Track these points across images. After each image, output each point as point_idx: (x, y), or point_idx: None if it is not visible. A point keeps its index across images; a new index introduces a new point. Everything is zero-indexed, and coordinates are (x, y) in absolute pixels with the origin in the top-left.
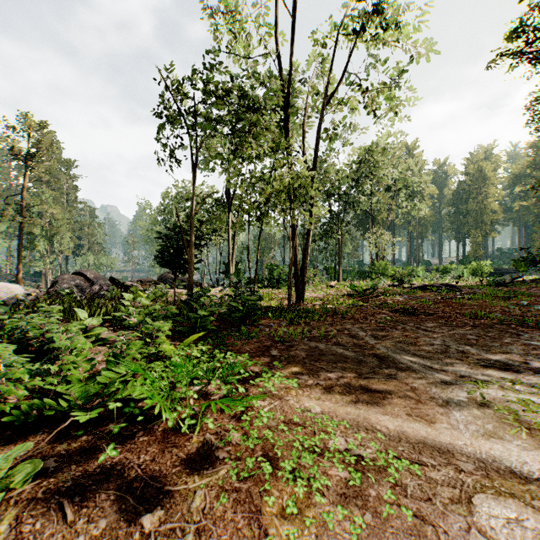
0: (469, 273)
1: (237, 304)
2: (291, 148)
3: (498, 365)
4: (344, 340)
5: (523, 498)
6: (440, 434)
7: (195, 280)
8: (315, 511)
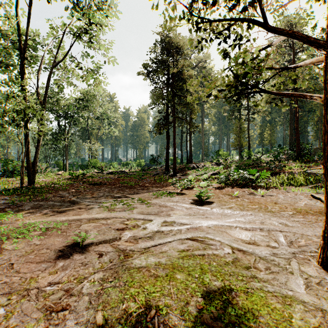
0: (136, 165)
1: None
2: (24, 85)
3: (116, 197)
4: (56, 199)
5: (95, 222)
6: (81, 216)
7: None
8: (26, 240)
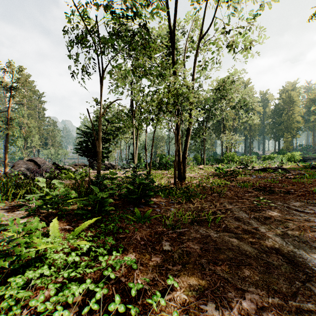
0: (286, 160)
1: (133, 186)
2: (176, 70)
3: None
4: (232, 224)
5: None
6: None
7: (113, 164)
8: None
